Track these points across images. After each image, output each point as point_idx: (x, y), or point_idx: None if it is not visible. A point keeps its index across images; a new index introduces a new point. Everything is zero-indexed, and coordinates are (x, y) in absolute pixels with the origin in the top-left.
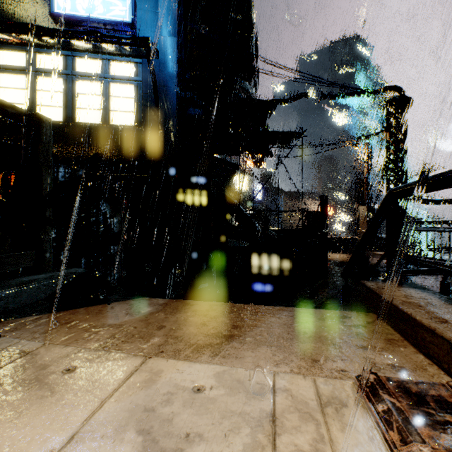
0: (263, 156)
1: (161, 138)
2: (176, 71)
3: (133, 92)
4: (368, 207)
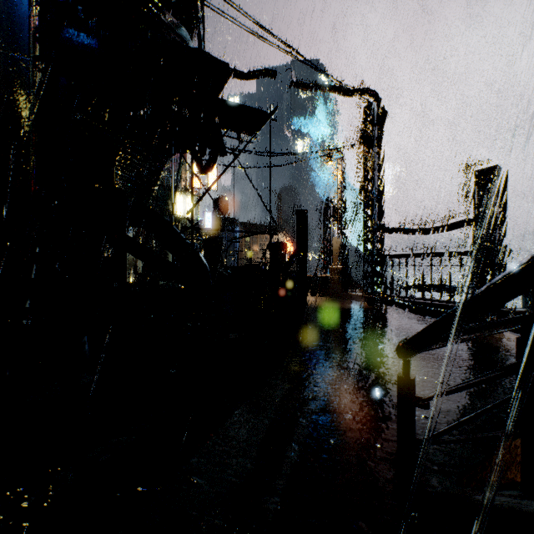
0: (212, 158)
1: None
2: None
3: None
4: (342, 237)
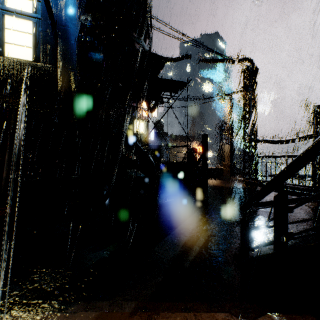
0: (156, 104)
1: (60, 74)
2: (76, 14)
3: (32, 28)
4: (231, 145)
